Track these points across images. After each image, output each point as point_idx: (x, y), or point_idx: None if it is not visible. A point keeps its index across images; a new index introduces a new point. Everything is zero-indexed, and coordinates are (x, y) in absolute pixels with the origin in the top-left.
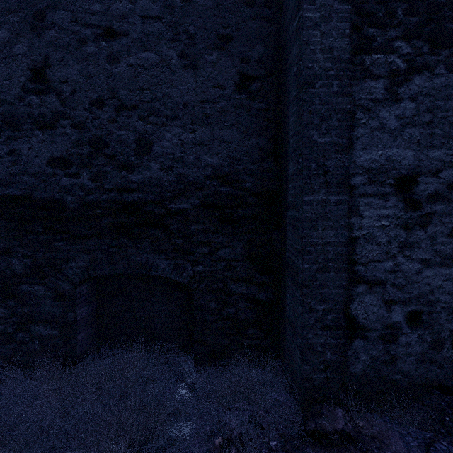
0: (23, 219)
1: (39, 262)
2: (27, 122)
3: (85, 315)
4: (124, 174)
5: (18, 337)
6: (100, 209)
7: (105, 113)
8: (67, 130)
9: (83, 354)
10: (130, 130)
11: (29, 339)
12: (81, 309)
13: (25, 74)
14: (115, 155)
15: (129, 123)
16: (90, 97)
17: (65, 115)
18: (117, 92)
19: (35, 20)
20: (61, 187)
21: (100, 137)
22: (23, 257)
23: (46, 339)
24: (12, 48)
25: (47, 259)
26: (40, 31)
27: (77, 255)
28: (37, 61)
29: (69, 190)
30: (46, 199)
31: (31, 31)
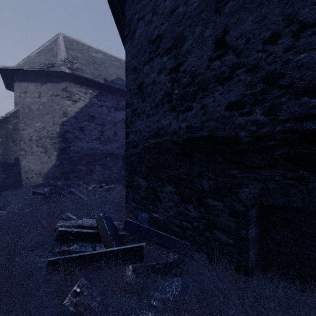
0: (209, 152)
1: (219, 184)
2: (212, 82)
3: (253, 235)
4: (305, 100)
5: (205, 234)
6: (273, 140)
7: (280, 45)
8: (241, 77)
9: (252, 269)
10: (314, 49)
11: (212, 238)
12: (251, 229)
13: (211, 48)
14: (291, 83)
15: (313, 41)
16: (263, 38)
17: (239, 65)
18: (295, 16)
19: (217, 4)
20: (236, 126)
21: (274, 71)
22: (209, 179)
23: (223, 243)
24: (203, 35)
25: (225, 183)
26: (221, 10)
27: (249, 182)
28: (218, 34)
29: (243, 126)
30: (224, 137)
31: (214, 15)
